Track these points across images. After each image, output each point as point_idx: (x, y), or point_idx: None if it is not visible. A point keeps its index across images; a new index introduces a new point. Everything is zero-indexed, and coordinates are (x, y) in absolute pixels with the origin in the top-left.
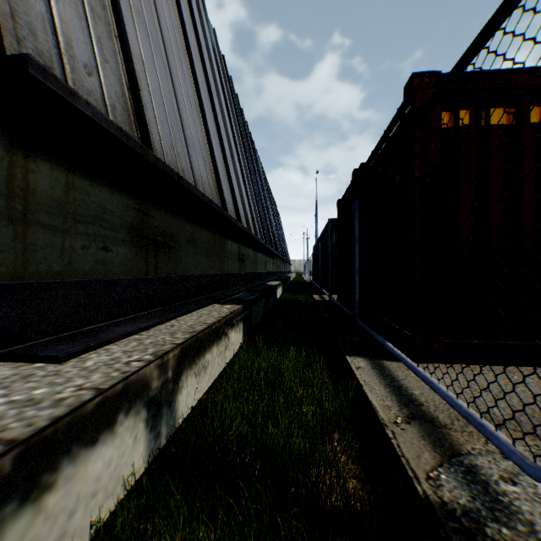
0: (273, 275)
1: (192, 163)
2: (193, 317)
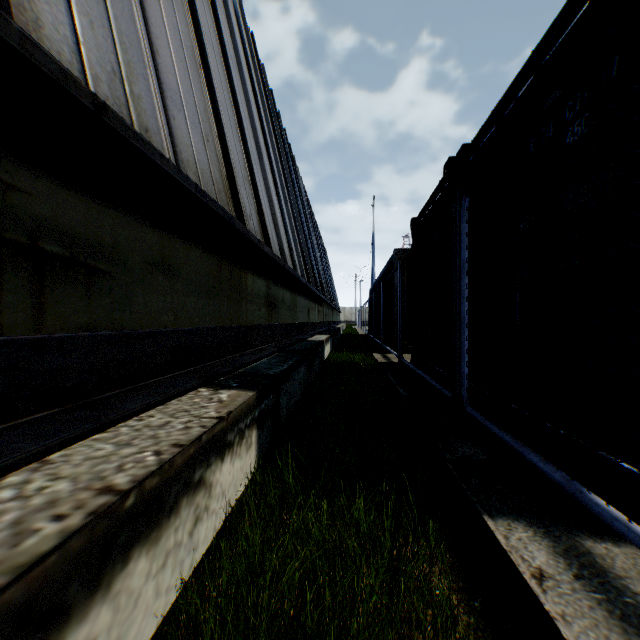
0: (319, 326)
1: (173, 130)
2: (105, 446)
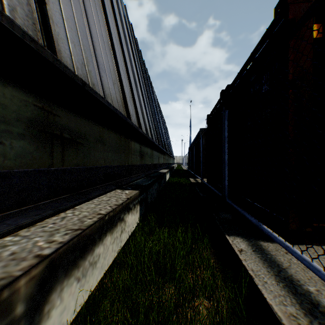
0: (163, 165)
1: (102, 82)
2: (92, 205)
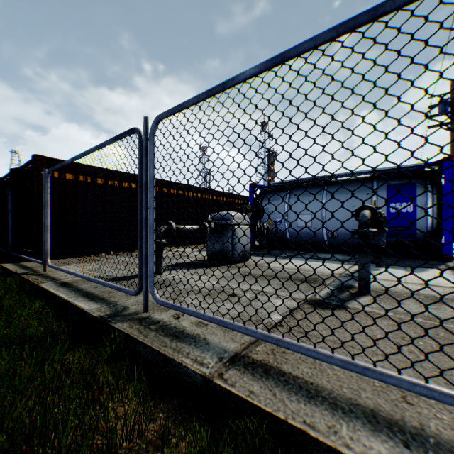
0: None
1: None
2: None
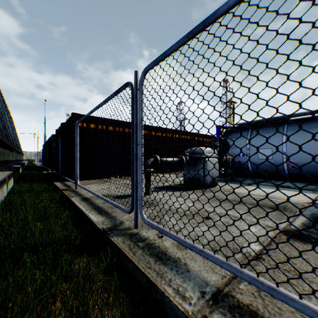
0: (13, 162)
1: None
2: None
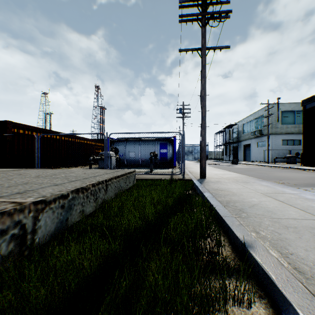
0: None
1: None
2: None
